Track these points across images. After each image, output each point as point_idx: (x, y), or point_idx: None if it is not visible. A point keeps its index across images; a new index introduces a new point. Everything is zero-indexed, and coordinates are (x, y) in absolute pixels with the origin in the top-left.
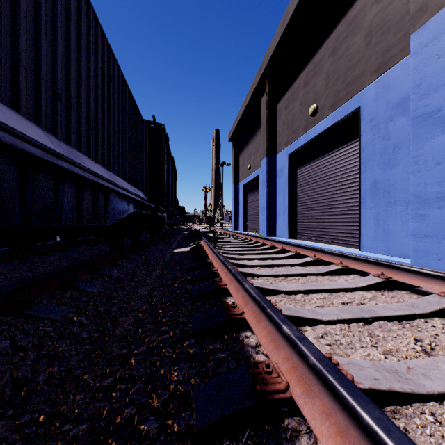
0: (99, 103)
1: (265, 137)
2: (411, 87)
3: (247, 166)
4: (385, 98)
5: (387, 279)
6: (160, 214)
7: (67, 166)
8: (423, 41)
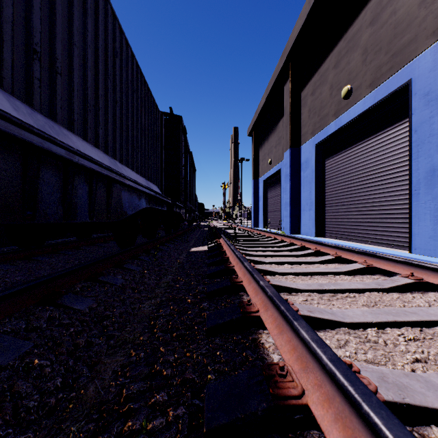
0: (100, 77)
1: (288, 127)
2: None
3: (267, 160)
4: None
5: None
6: (177, 210)
7: (40, 142)
8: None
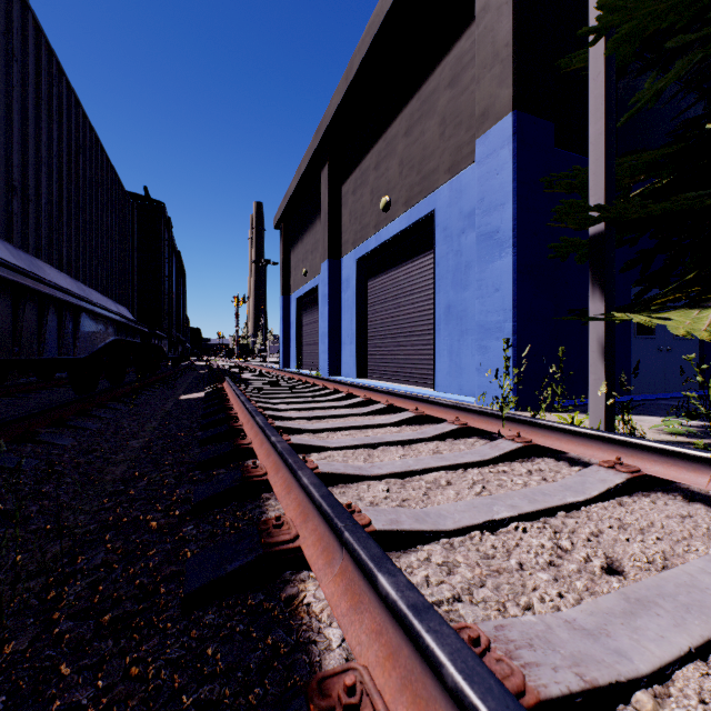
0: (64, 187)
1: (326, 230)
2: (476, 201)
3: (302, 270)
4: (458, 205)
5: (419, 414)
6: (157, 342)
7: (32, 284)
8: (485, 151)
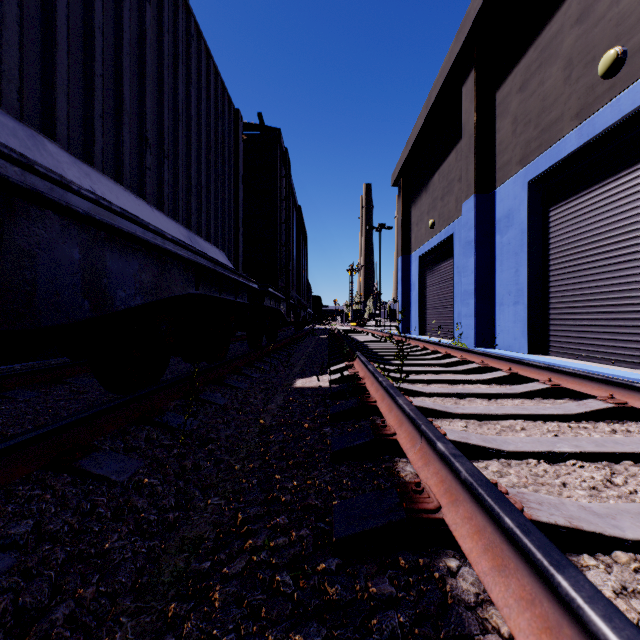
0: None
1: (470, 158)
2: None
3: (426, 223)
4: None
5: None
6: (272, 304)
7: None
8: None
